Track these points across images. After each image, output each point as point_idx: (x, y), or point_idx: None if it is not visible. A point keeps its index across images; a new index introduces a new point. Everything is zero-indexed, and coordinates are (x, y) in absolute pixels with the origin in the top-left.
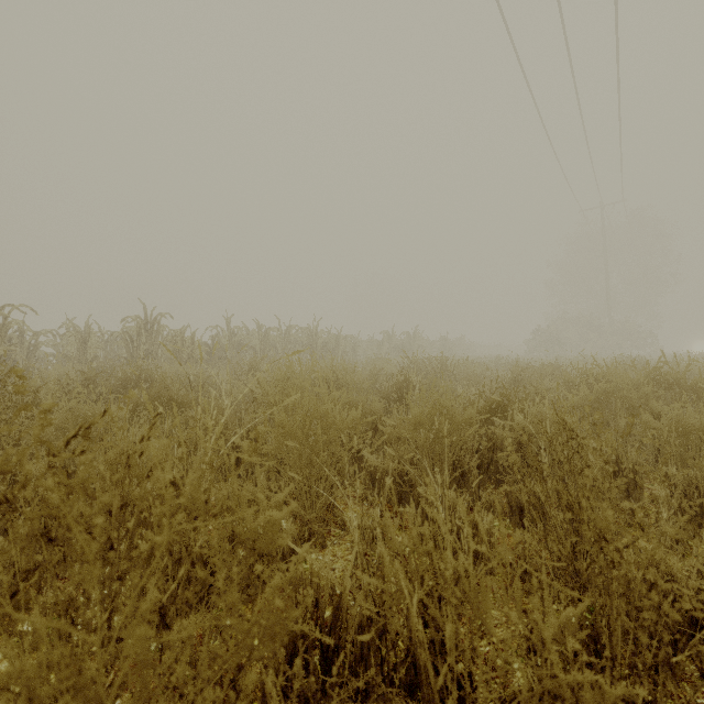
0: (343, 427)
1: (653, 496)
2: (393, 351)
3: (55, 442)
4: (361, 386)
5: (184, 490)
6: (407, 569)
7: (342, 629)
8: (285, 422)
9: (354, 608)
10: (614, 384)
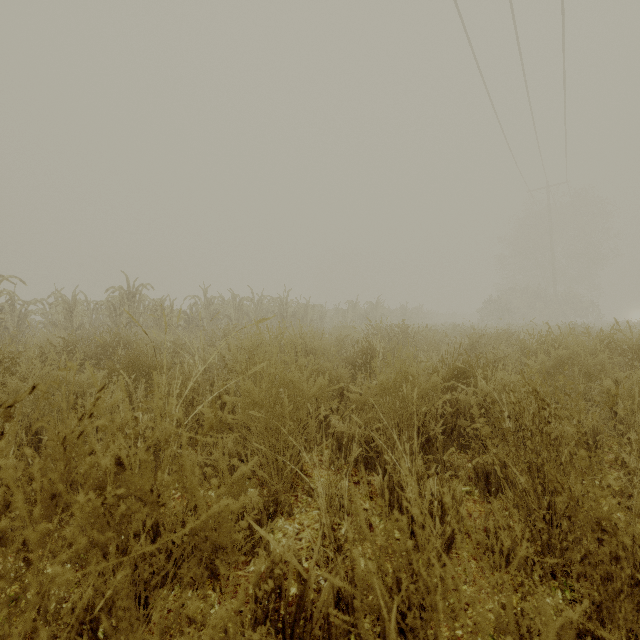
0: (310, 394)
1: (630, 468)
2: (357, 319)
3: (27, 408)
4: (328, 353)
5: (131, 472)
6: (380, 564)
7: (308, 620)
8: (251, 391)
9: (321, 598)
10: (571, 350)
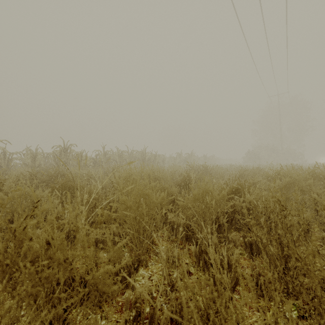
0: (157, 202)
1: None
2: (181, 162)
3: (7, 209)
4: (166, 179)
5: (55, 249)
6: (197, 302)
7: None
8: (125, 200)
9: (163, 319)
10: (293, 178)
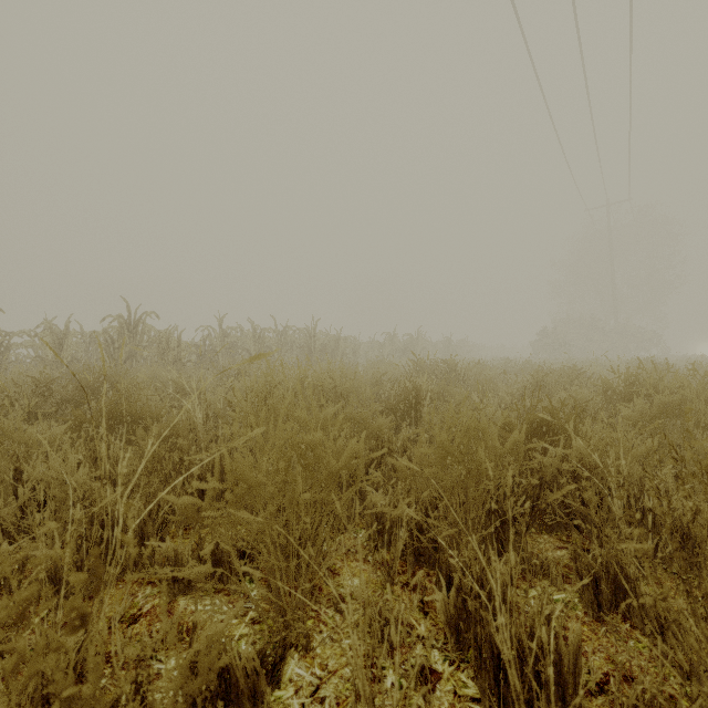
0: (338, 466)
1: None
2: (395, 353)
3: None
4: (363, 397)
5: None
6: None
7: None
8: (243, 469)
9: None
10: (679, 394)
